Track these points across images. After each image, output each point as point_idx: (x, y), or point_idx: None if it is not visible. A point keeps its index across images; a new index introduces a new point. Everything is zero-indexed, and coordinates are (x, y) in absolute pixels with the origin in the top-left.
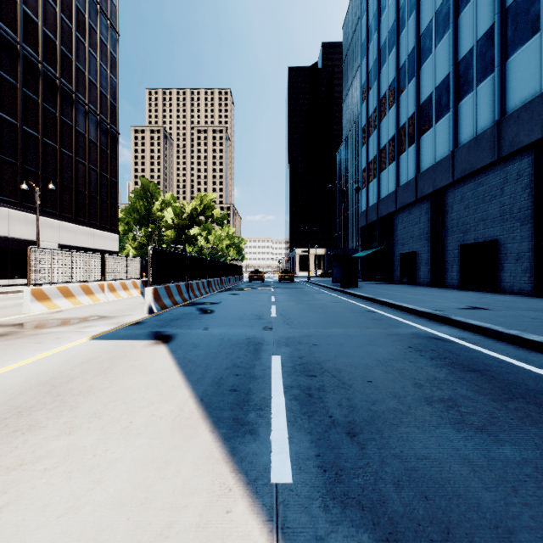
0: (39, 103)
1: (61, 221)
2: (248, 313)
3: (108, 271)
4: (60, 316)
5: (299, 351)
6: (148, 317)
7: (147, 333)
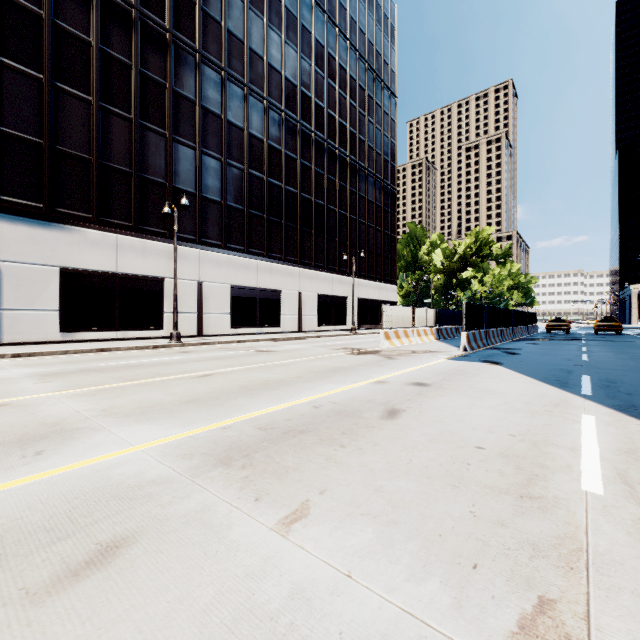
0: (347, 189)
1: (359, 279)
2: (555, 357)
3: (416, 320)
4: (405, 349)
5: (606, 376)
6: (467, 353)
7: (478, 360)
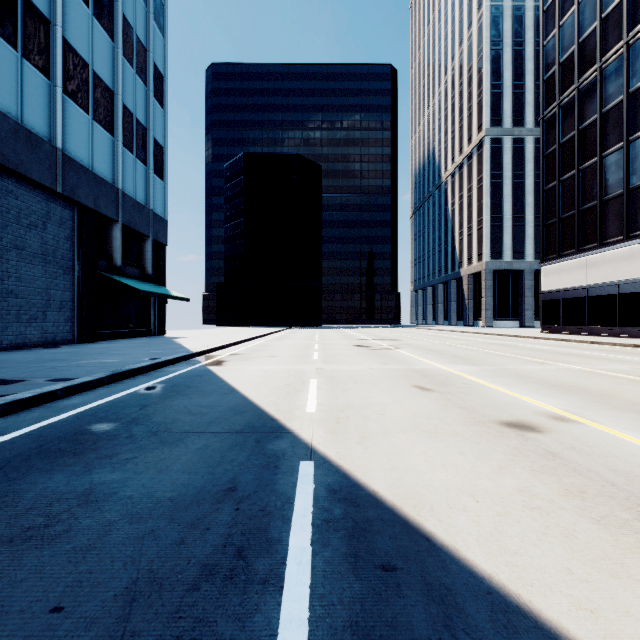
0: None
1: None
2: None
3: None
4: None
5: None
6: None
7: None
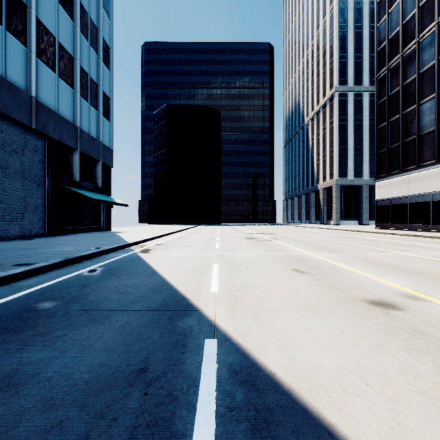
0: None
1: None
2: None
3: None
4: None
5: None
6: None
7: None
